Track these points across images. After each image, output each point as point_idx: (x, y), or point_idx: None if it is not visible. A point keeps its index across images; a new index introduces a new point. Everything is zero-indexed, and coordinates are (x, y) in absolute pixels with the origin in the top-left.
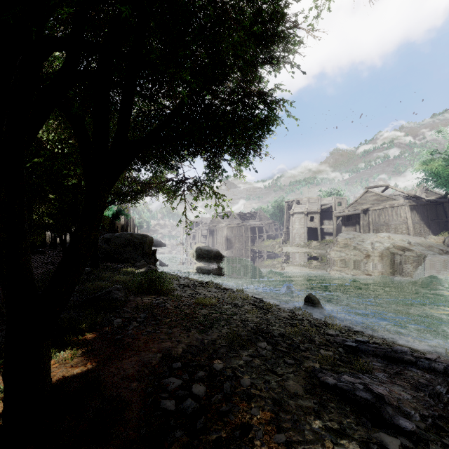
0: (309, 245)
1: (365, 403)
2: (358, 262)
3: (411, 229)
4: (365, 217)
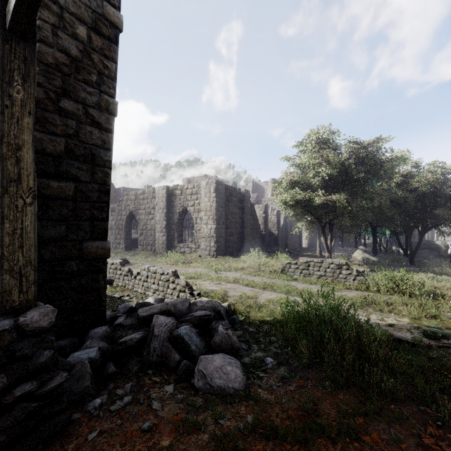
0: None
1: None
2: None
3: None
4: None
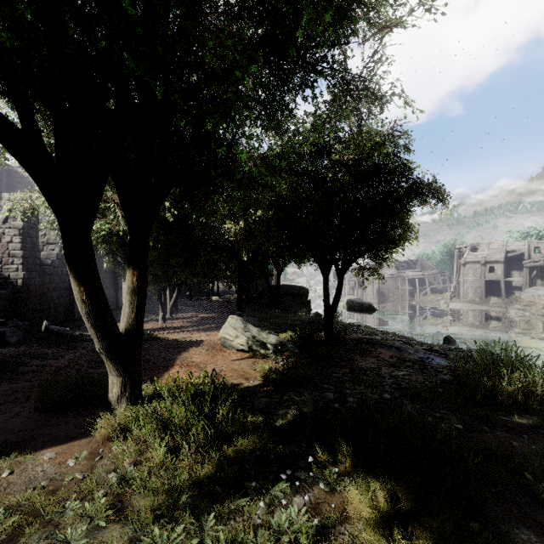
0: (487, 301)
1: (434, 350)
2: None
3: None
4: None
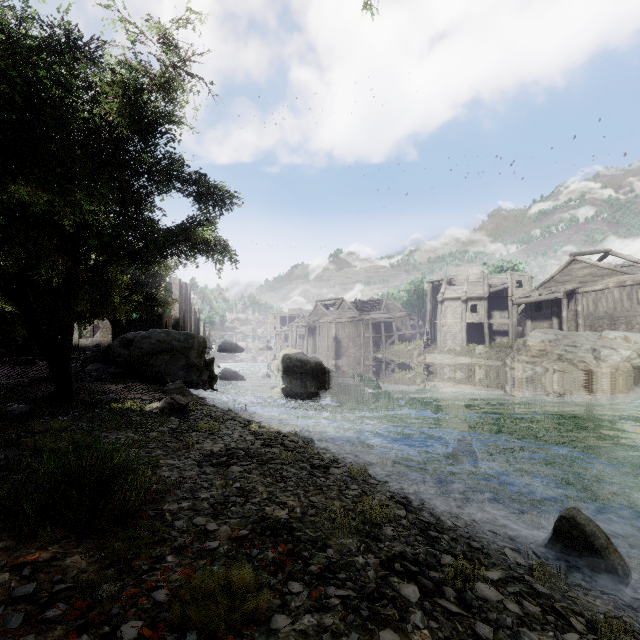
0: (471, 351)
1: None
2: (570, 384)
3: None
4: (570, 305)
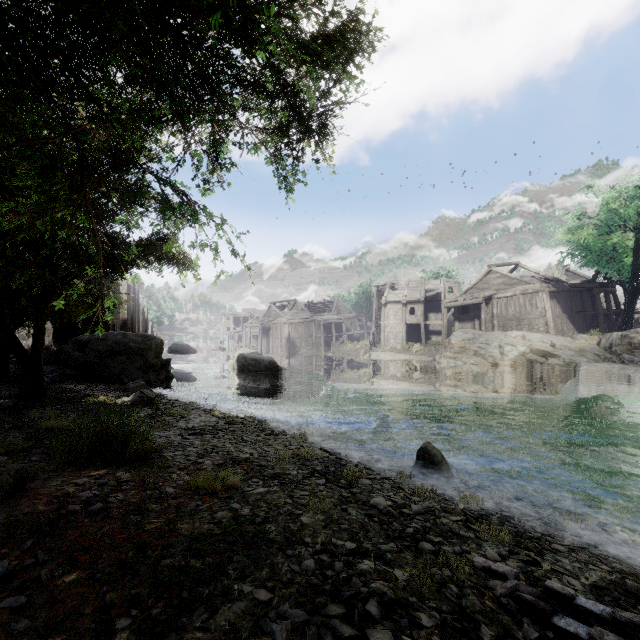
0: (409, 349)
1: None
2: (482, 375)
3: (551, 325)
4: (488, 309)
